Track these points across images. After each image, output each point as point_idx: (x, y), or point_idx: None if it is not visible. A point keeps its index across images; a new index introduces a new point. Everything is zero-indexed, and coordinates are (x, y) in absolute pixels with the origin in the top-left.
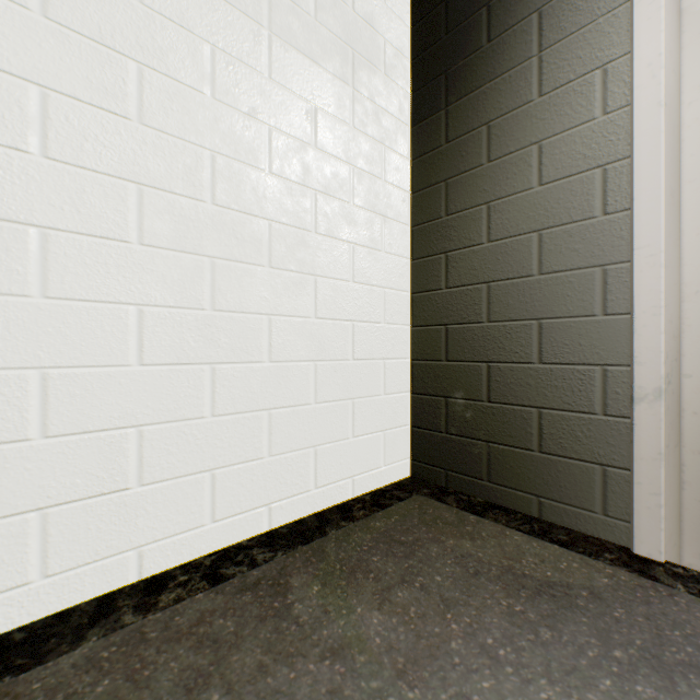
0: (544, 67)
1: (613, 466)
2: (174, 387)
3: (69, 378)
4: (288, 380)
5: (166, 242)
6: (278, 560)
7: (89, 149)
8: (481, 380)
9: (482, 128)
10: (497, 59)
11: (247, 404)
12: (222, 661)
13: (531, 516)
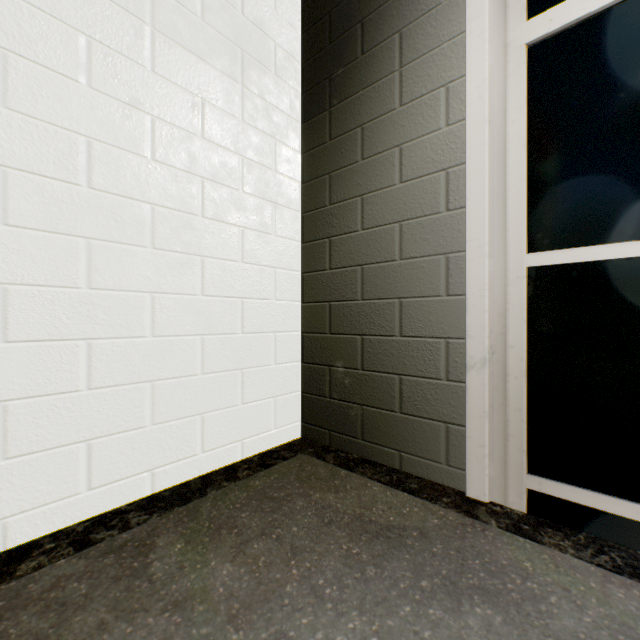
0: (403, 81)
1: (453, 423)
2: (44, 363)
3: None
4: (173, 353)
5: (35, 223)
6: (151, 522)
7: None
8: (357, 350)
9: (358, 129)
10: (368, 70)
11: (128, 376)
12: (64, 623)
13: (393, 469)
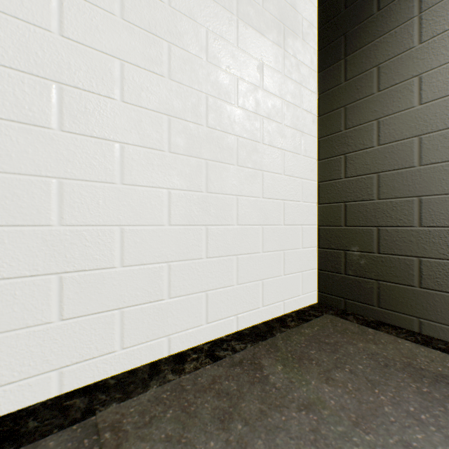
0: (423, 23)
1: None
2: (186, 239)
3: (134, 232)
4: (247, 237)
5: (182, 150)
6: (249, 349)
7: (143, 95)
8: (372, 238)
9: (373, 69)
10: (385, 21)
11: (225, 251)
12: (236, 405)
13: (412, 331)
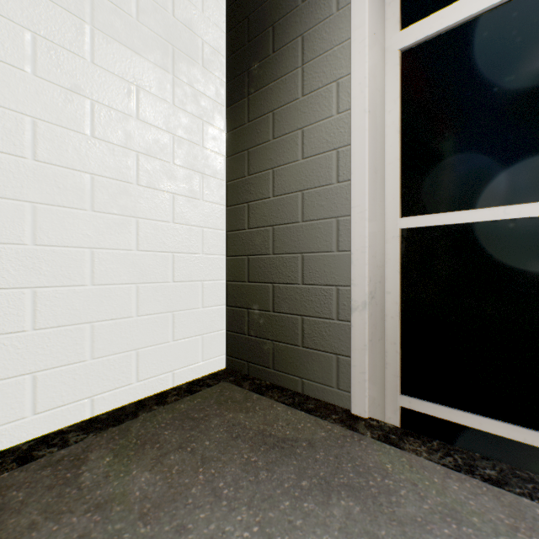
0: (305, 75)
1: (342, 355)
2: None
3: None
4: (110, 299)
5: None
6: (87, 440)
7: None
8: (269, 296)
9: (270, 114)
10: (278, 66)
11: (70, 319)
12: (0, 524)
13: (297, 392)
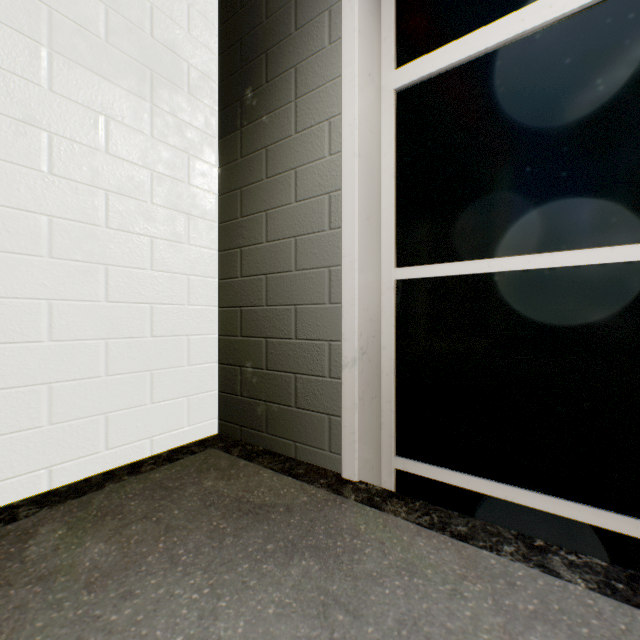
0: (298, 111)
1: (334, 415)
2: None
3: None
4: (73, 356)
5: None
6: (40, 514)
7: None
8: (262, 352)
9: (263, 150)
10: (272, 98)
11: (22, 379)
12: None
13: (290, 458)
